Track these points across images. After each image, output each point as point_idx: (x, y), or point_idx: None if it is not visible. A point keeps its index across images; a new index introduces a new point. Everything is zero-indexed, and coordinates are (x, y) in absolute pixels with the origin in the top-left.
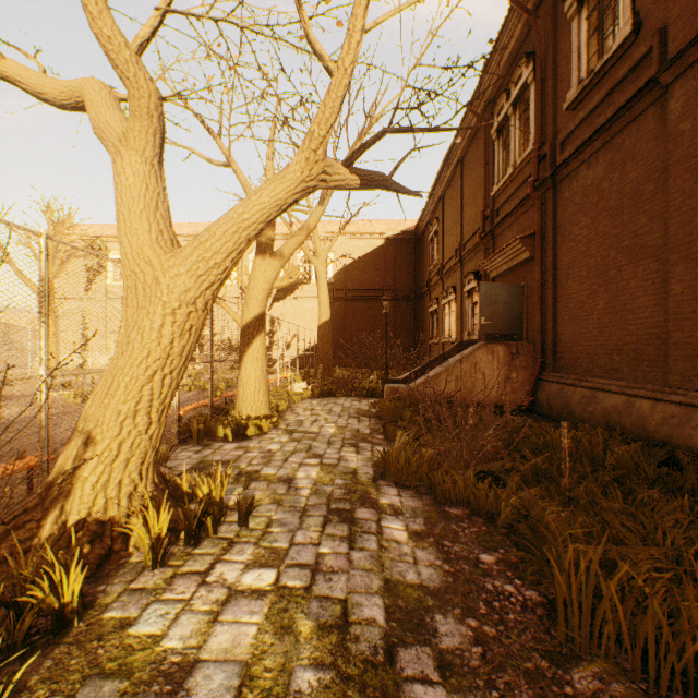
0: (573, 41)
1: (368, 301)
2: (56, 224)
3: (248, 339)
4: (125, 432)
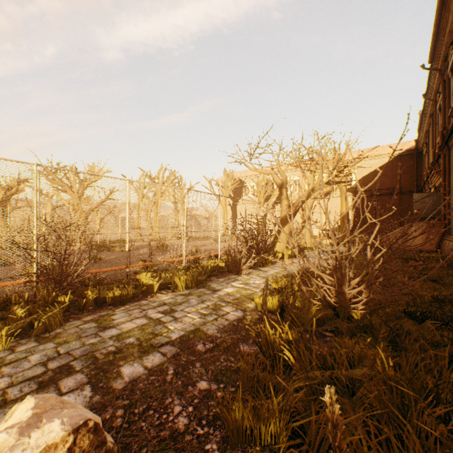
0: (451, 87)
1: (379, 196)
2: (227, 176)
3: (304, 222)
4: (282, 238)
